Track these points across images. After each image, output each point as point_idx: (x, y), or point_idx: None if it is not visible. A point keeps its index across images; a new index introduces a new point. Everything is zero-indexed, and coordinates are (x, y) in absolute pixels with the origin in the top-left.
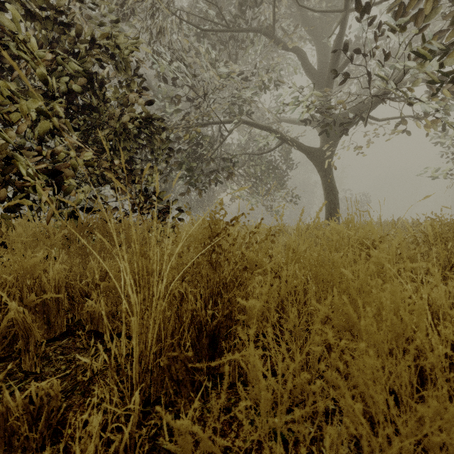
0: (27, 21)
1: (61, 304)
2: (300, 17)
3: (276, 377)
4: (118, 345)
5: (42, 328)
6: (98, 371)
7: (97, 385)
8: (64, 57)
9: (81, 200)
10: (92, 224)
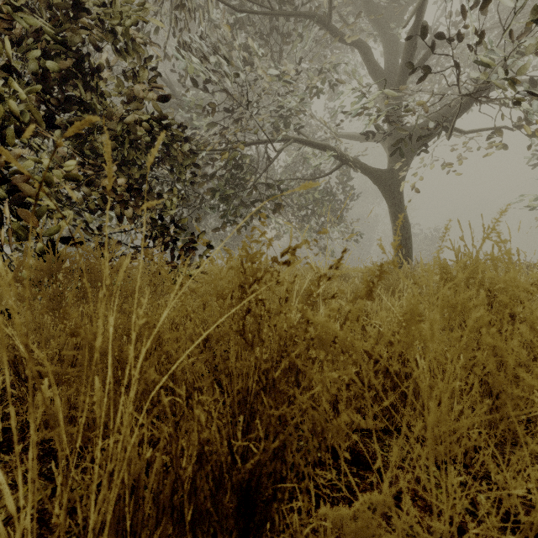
0: None
1: None
2: (363, 3)
3: None
4: None
5: None
6: None
7: None
8: (31, 16)
9: (57, 228)
10: (70, 263)
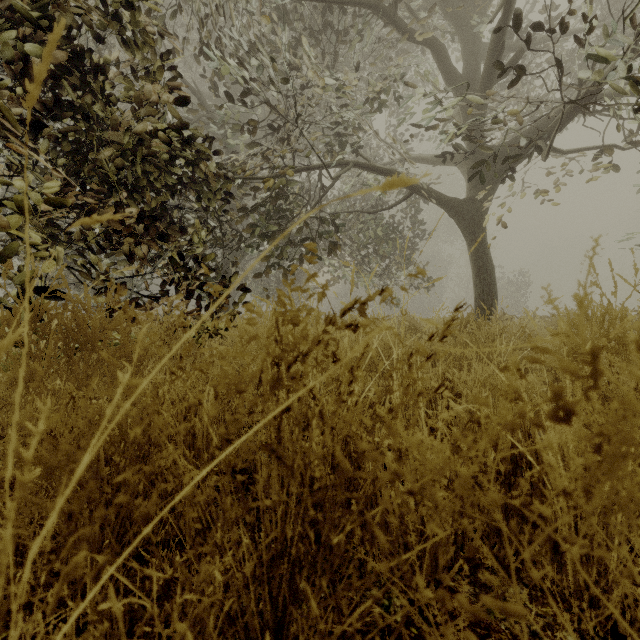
0: None
1: None
2: None
3: None
4: None
5: None
6: None
7: None
8: None
9: (34, 270)
10: (48, 318)
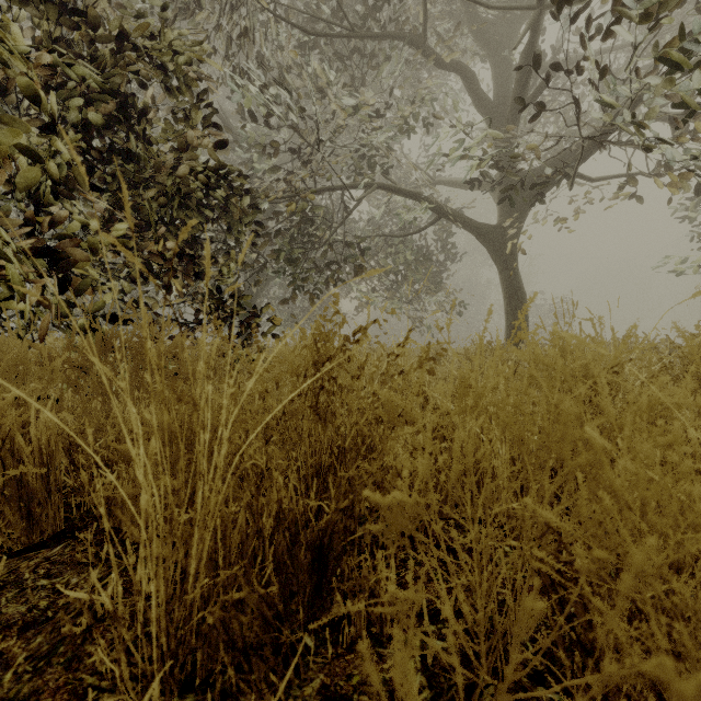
0: (21, 11)
1: (54, 483)
2: (466, 17)
3: (437, 626)
4: (132, 574)
5: (16, 525)
6: (104, 613)
7: (99, 644)
8: (75, 61)
9: (104, 303)
10: (121, 343)
